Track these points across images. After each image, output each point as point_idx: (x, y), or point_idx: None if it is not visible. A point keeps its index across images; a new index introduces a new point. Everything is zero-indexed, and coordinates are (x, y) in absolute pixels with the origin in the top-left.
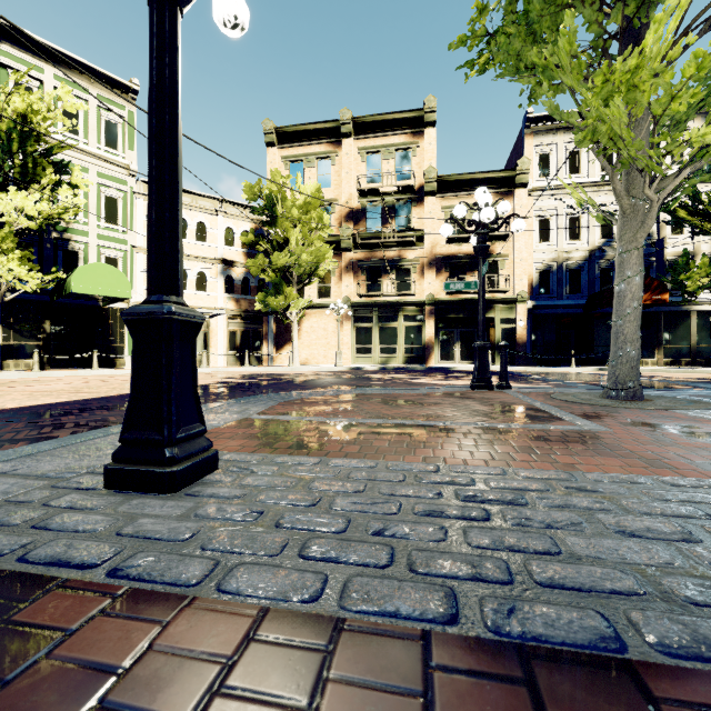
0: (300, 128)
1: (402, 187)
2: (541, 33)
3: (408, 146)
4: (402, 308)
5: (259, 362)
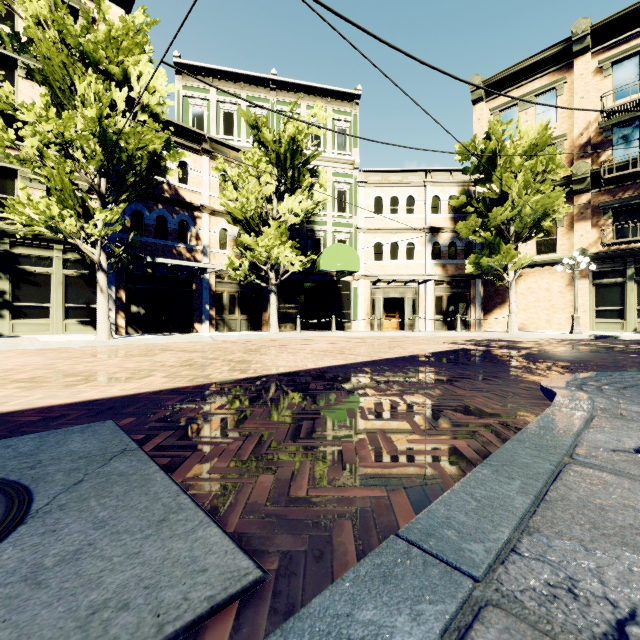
0: (514, 69)
1: None
2: None
3: None
4: None
5: (465, 327)
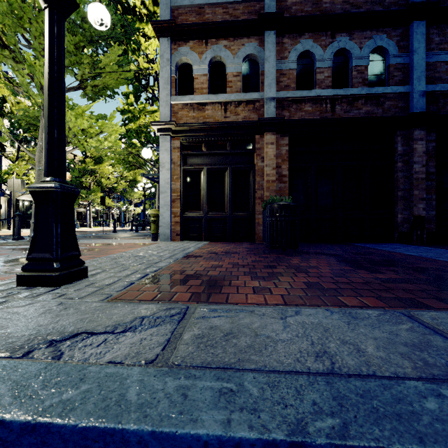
0: None
1: None
2: (3, 22)
3: None
4: None
5: None
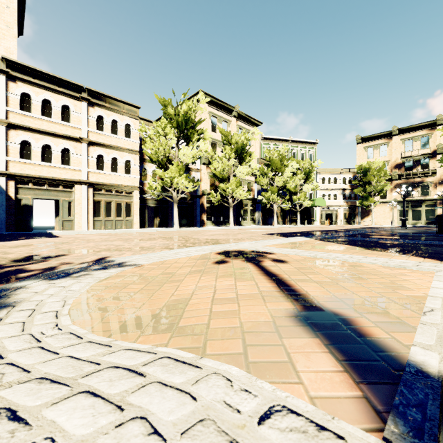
0: (372, 136)
1: (424, 154)
2: None
3: (427, 135)
4: (424, 202)
5: (354, 224)
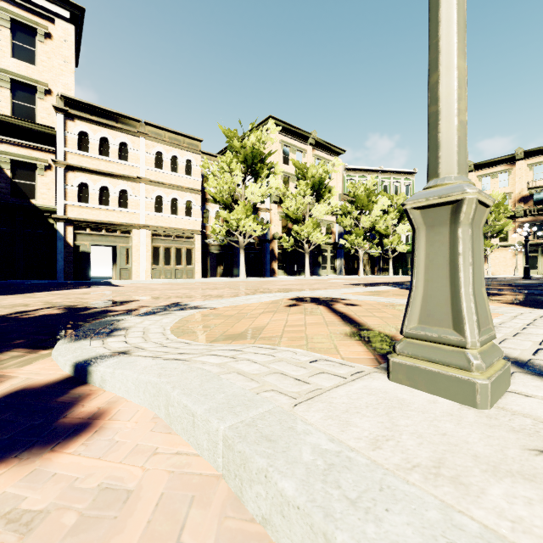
0: (488, 161)
1: None
2: None
3: None
4: None
5: None
